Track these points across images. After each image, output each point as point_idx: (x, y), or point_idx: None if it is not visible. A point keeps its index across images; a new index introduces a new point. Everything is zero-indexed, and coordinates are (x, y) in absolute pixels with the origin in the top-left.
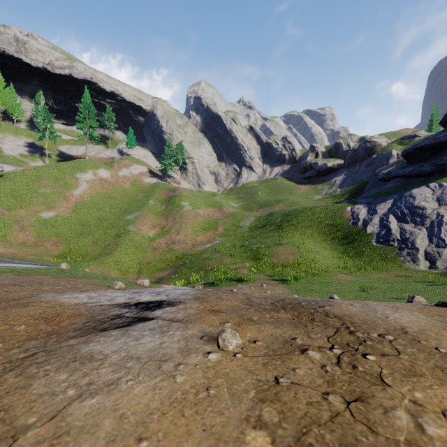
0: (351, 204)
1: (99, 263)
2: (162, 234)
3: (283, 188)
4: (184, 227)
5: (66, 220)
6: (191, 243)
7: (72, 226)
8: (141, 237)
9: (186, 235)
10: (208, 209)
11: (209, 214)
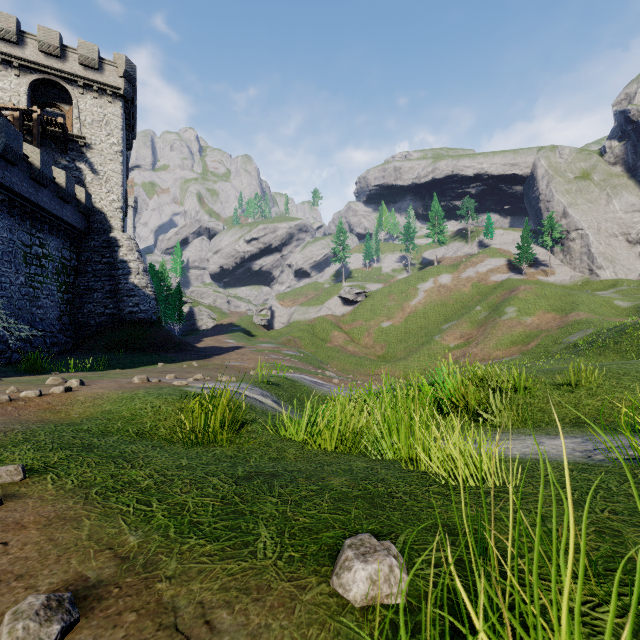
0: None
1: (393, 365)
2: (462, 345)
3: None
4: (487, 339)
5: (396, 328)
6: (480, 357)
7: (399, 334)
8: (440, 347)
9: (483, 348)
10: (546, 315)
11: (539, 323)
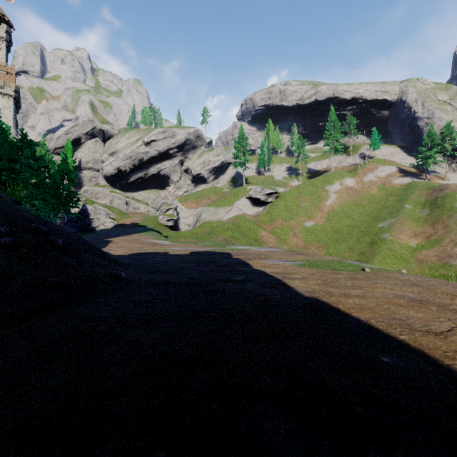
0: None
1: None
2: (428, 244)
3: None
4: None
5: (322, 228)
6: None
7: (328, 233)
8: (400, 246)
9: None
10: None
11: None
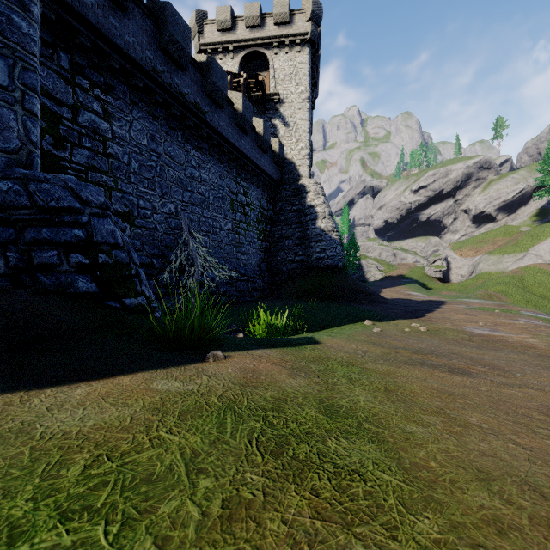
0: None
1: None
2: None
3: None
4: None
5: None
6: None
7: None
8: None
9: None
10: None
11: None
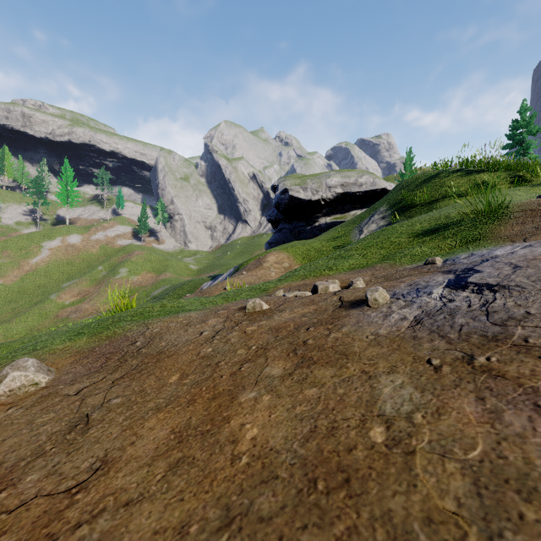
0: (211, 279)
1: None
2: (78, 302)
3: (252, 248)
4: (100, 295)
5: (7, 288)
6: (90, 312)
7: (10, 294)
8: (55, 305)
9: (94, 303)
10: (149, 274)
11: (142, 281)
